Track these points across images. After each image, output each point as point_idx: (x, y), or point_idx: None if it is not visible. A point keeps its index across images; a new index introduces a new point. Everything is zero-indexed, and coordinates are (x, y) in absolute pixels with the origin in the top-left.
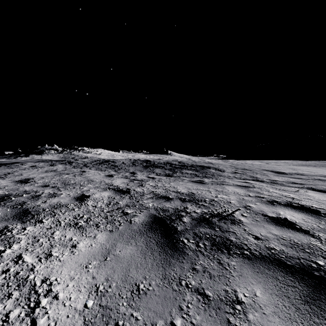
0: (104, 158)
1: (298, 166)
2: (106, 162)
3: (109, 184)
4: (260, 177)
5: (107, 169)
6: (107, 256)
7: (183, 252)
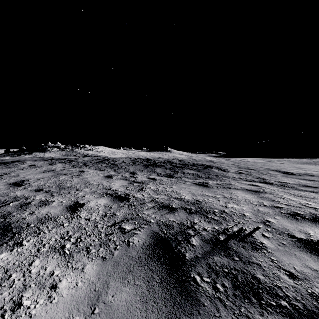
0: (105, 155)
1: (303, 165)
2: (106, 160)
3: (106, 188)
4: (267, 178)
5: (107, 169)
6: (95, 305)
7: (196, 301)
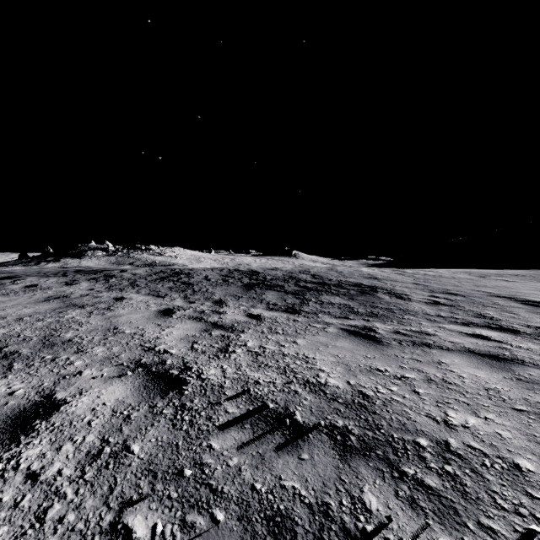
0: (183, 264)
1: None
2: (174, 275)
3: (146, 346)
4: (499, 316)
5: (171, 293)
6: None
7: None
